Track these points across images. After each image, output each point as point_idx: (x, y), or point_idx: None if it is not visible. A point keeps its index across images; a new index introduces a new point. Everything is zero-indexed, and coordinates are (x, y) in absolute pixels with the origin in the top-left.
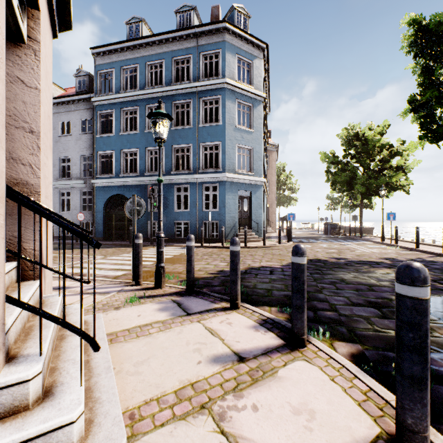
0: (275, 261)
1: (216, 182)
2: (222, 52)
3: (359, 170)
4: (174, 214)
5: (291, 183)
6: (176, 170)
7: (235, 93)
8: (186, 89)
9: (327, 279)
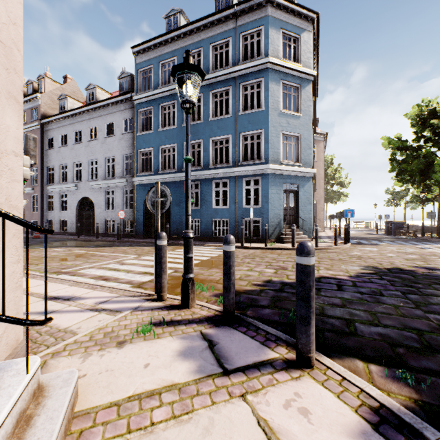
0: (338, 270)
1: (258, 175)
2: (265, 28)
3: (436, 156)
4: (212, 211)
5: (341, 176)
6: (214, 164)
7: (280, 73)
8: (225, 76)
9: (437, 305)
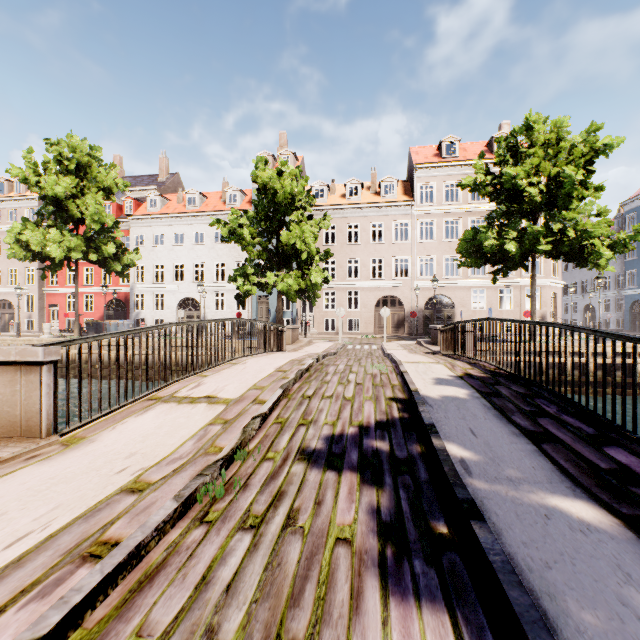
0: None
1: None
2: None
3: None
4: None
5: None
6: None
7: None
8: None
9: None
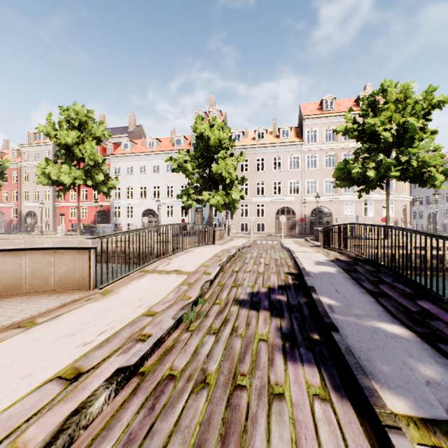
0: None
1: None
2: None
3: None
4: None
5: None
6: None
7: None
8: None
9: None
